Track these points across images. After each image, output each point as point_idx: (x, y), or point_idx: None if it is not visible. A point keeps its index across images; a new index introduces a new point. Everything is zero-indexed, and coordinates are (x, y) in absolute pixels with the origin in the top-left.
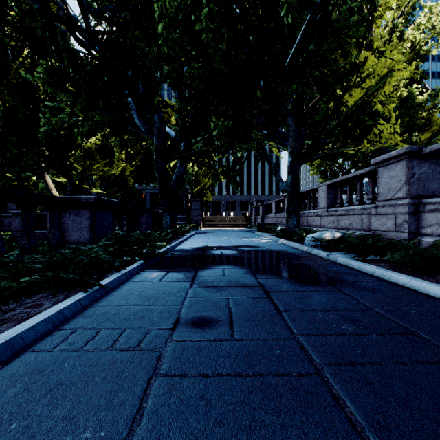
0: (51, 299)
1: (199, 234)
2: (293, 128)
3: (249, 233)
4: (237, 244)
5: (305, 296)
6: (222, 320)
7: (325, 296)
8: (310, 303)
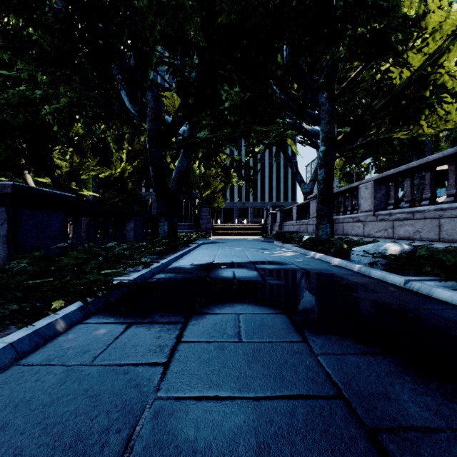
0: None
1: (207, 245)
2: (326, 107)
3: (267, 243)
4: (255, 259)
5: None
6: None
7: None
8: None
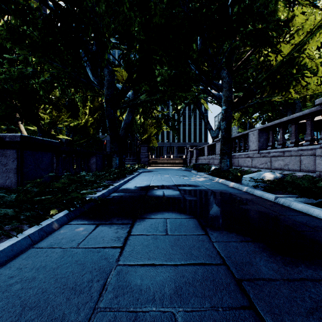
0: None
1: (145, 173)
2: (227, 79)
3: (186, 171)
4: (178, 183)
5: (320, 305)
6: None
7: None
8: None
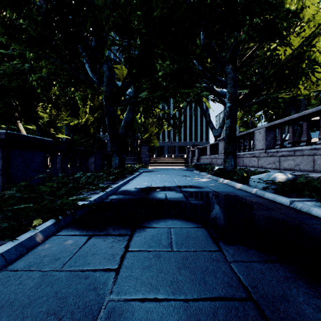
0: None
1: (146, 173)
2: (231, 75)
3: (188, 171)
4: (180, 184)
5: None
6: None
7: None
8: None
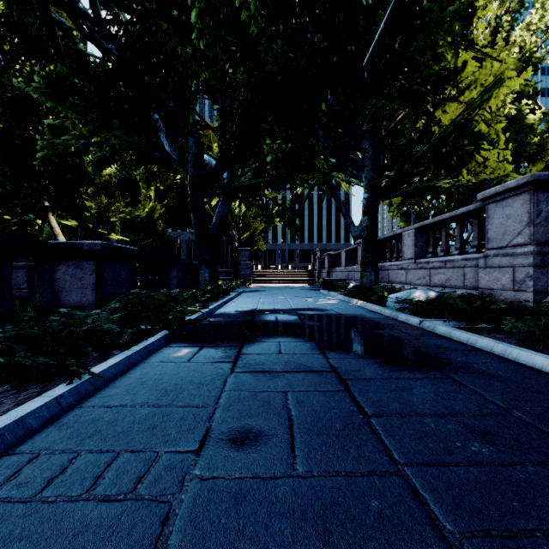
0: (18, 394)
1: (248, 293)
2: (370, 154)
3: (312, 291)
4: (297, 306)
5: (401, 388)
6: (277, 433)
7: (431, 388)
8: (411, 401)
